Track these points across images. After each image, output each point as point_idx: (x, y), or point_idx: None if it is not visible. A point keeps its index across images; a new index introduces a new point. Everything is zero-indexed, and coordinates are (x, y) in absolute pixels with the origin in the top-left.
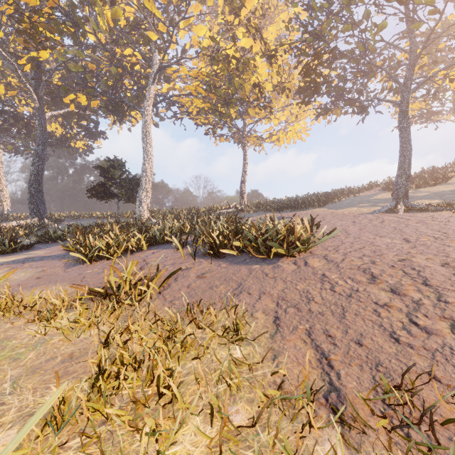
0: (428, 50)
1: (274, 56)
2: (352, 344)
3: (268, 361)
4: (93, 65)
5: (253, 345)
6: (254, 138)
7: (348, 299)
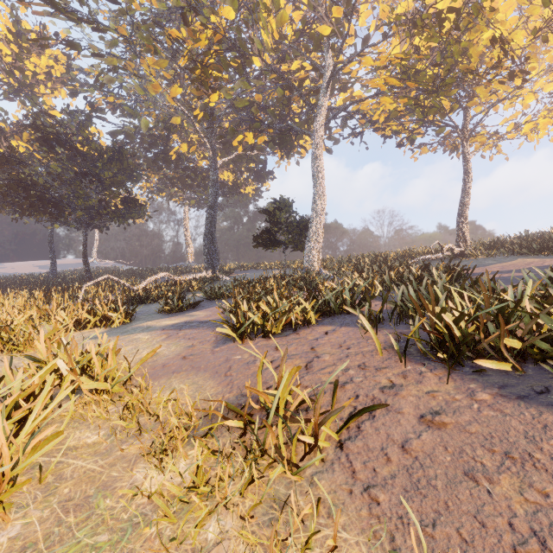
0: None
1: None
2: None
3: None
4: (259, 96)
5: None
6: (481, 137)
7: None
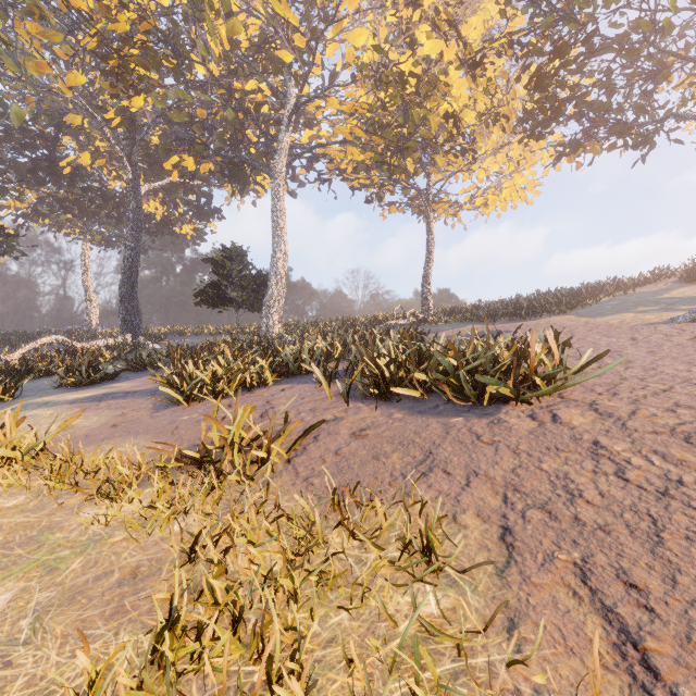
0: None
1: (480, 62)
2: (694, 615)
3: (497, 633)
4: (203, 112)
5: (461, 589)
6: (444, 204)
7: (662, 500)
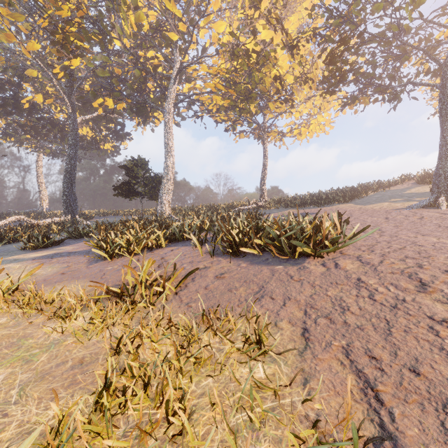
0: None
1: (296, 46)
2: (405, 371)
3: (297, 386)
4: (119, 70)
5: (278, 363)
6: (274, 133)
7: (393, 311)
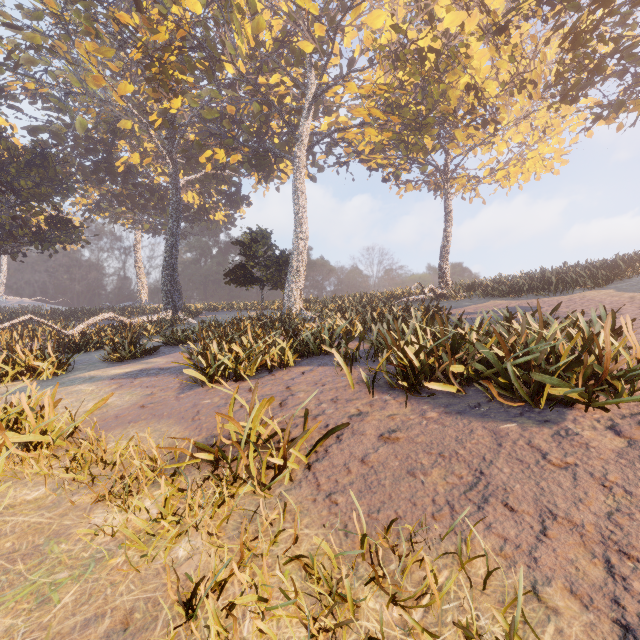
0: None
1: (506, 27)
2: None
3: None
4: (232, 108)
5: None
6: (462, 179)
7: None
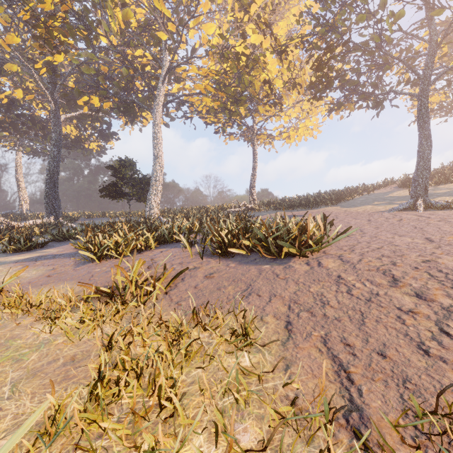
0: (448, 39)
1: (284, 51)
2: (374, 355)
3: (279, 371)
4: (105, 68)
5: (263, 353)
6: (264, 136)
7: (367, 304)
